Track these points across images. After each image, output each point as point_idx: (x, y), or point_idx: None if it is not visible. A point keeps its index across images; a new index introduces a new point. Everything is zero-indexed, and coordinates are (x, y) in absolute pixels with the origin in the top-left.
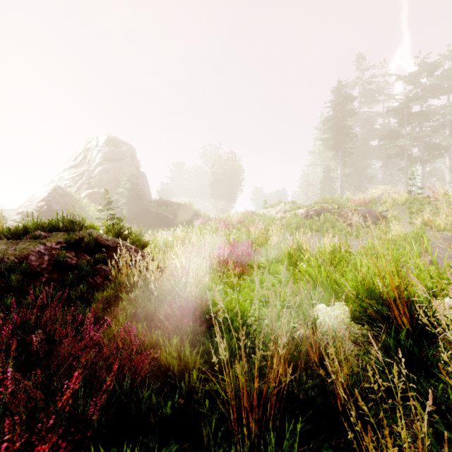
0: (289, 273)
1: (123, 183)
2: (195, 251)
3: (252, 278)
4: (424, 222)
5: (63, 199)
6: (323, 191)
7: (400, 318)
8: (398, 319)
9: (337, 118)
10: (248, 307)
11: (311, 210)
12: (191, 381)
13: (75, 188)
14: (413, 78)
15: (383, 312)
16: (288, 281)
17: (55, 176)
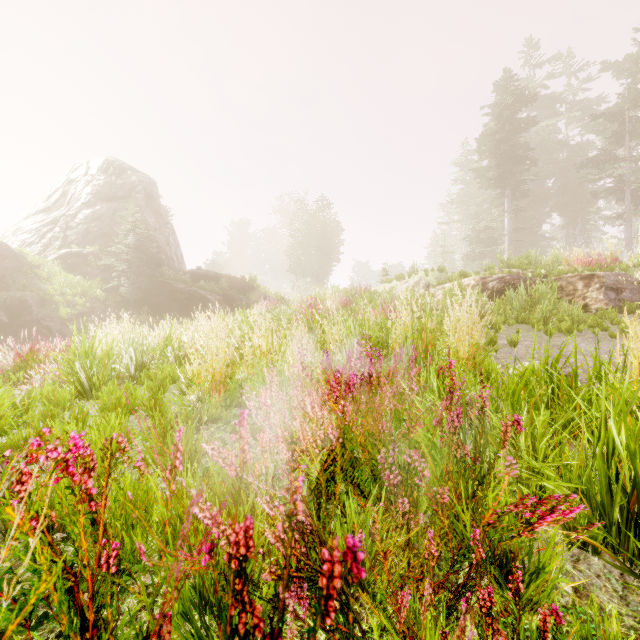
0: None
1: (122, 236)
2: None
3: None
4: None
5: None
6: (473, 259)
7: None
8: None
9: (502, 132)
10: None
11: (490, 279)
12: None
13: (38, 246)
14: (629, 66)
15: None
16: None
17: (10, 227)
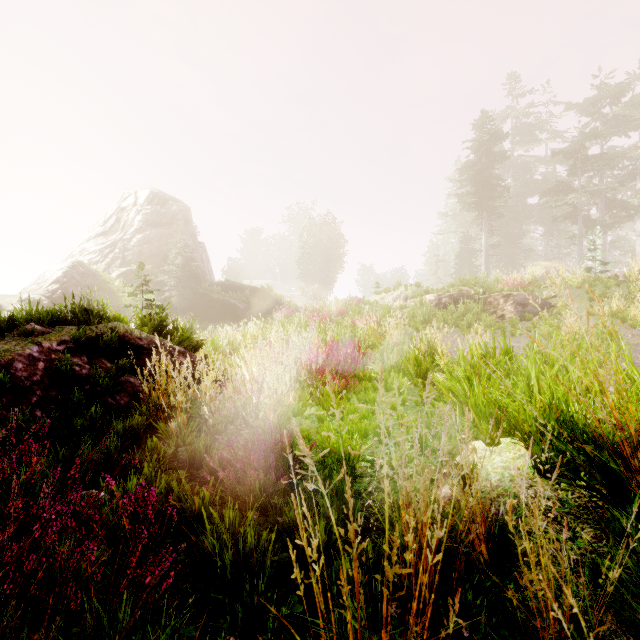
0: (417, 389)
1: (173, 258)
2: (274, 354)
3: (361, 397)
4: (611, 312)
5: (85, 280)
6: (459, 269)
7: (639, 476)
8: (638, 479)
9: (480, 164)
10: (357, 446)
11: (444, 296)
12: (255, 597)
13: (103, 264)
14: (590, 106)
15: (603, 463)
16: (416, 401)
17: (75, 247)
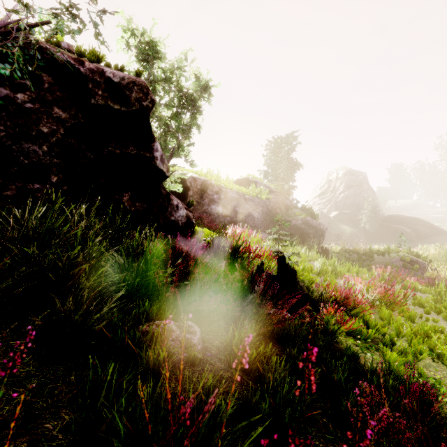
0: None
1: (366, 207)
2: None
3: None
4: None
5: (325, 220)
6: None
7: None
8: None
9: None
10: None
11: None
12: None
13: (326, 210)
14: None
15: None
16: None
17: (309, 201)
